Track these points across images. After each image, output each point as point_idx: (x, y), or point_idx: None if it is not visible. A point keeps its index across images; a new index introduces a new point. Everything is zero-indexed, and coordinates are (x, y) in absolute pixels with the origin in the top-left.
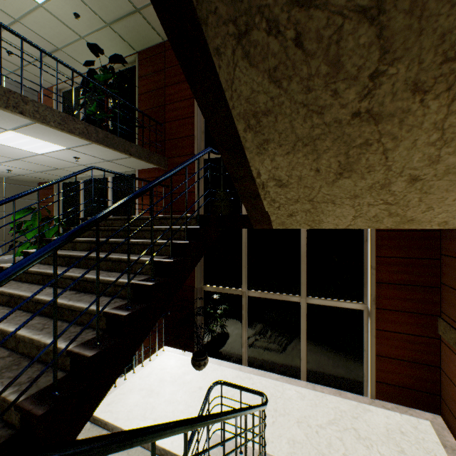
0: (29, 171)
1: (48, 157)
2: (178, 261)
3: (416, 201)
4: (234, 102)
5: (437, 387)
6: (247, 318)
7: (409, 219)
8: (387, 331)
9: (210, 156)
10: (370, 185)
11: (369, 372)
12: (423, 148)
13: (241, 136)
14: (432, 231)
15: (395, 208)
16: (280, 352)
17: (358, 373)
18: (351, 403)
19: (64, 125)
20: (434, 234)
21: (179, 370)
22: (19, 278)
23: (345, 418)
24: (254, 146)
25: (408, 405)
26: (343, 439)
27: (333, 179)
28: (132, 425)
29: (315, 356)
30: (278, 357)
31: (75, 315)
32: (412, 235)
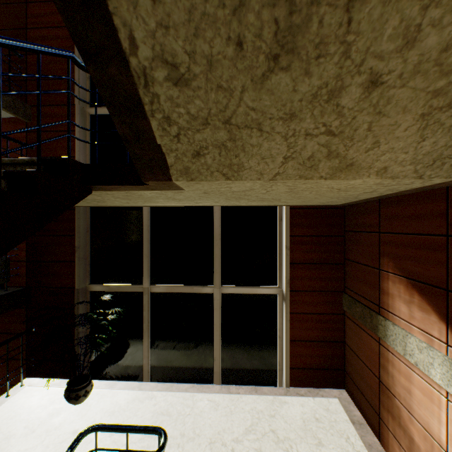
0: None
1: None
2: None
3: (364, 129)
4: None
5: (342, 362)
6: (150, 321)
7: (348, 164)
8: (300, 314)
9: (99, 111)
10: (315, 91)
11: (284, 360)
12: (405, 3)
13: None
14: (339, 209)
15: (337, 142)
16: (191, 355)
17: (273, 363)
18: (268, 399)
19: None
20: (340, 211)
21: (43, 411)
22: None
23: (262, 420)
24: None
25: (319, 386)
26: (262, 449)
27: (263, 70)
28: None
29: (230, 353)
30: (188, 362)
31: None
32: (322, 213)
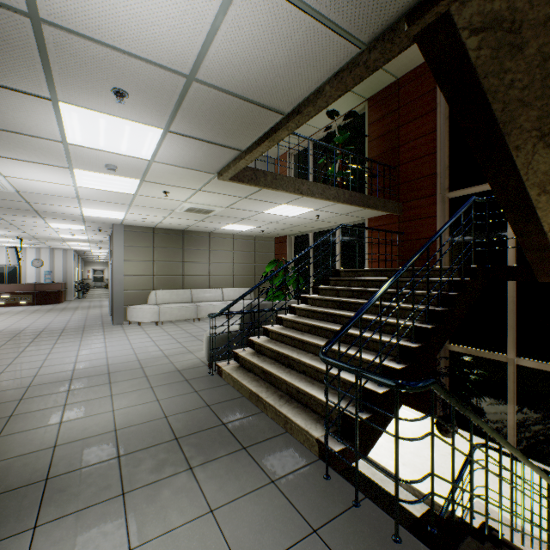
0: (275, 229)
1: (296, 218)
2: (448, 311)
3: None
4: (528, 176)
5: None
6: (515, 393)
7: None
8: None
9: (457, 194)
10: None
11: None
12: None
13: (532, 199)
14: None
15: None
16: None
17: None
18: None
19: (323, 194)
20: None
21: (420, 429)
22: (306, 315)
23: None
24: (547, 206)
25: None
26: None
27: None
28: (381, 459)
29: None
30: None
31: (367, 343)
32: None
